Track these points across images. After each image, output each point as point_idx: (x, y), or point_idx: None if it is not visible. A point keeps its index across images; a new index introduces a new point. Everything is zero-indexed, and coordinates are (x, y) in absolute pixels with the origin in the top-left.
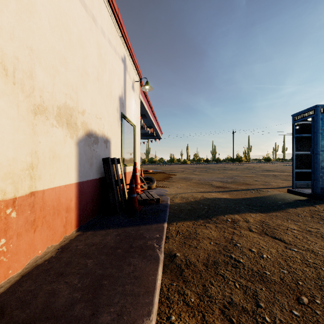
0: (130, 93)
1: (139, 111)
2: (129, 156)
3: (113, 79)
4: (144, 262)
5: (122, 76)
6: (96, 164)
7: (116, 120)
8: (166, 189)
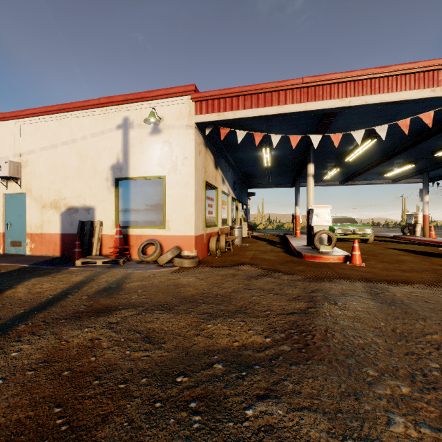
0: (144, 145)
1: (190, 146)
2: (146, 217)
3: (99, 159)
4: (3, 262)
5: (118, 143)
6: (76, 225)
7: (105, 189)
8: (158, 271)
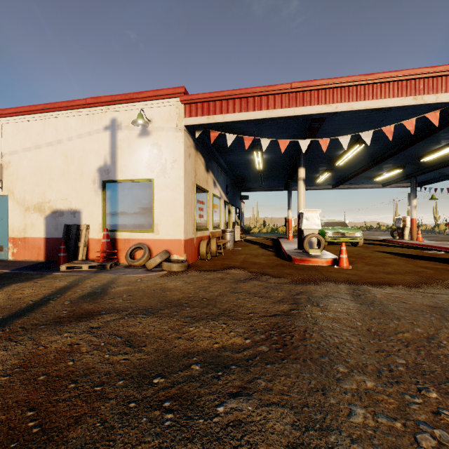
0: (132, 147)
1: (179, 149)
2: (135, 220)
3: (85, 161)
4: None
5: (106, 144)
6: (62, 229)
7: (92, 191)
8: (145, 276)
